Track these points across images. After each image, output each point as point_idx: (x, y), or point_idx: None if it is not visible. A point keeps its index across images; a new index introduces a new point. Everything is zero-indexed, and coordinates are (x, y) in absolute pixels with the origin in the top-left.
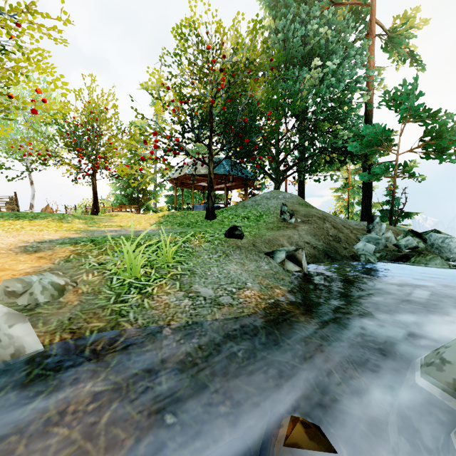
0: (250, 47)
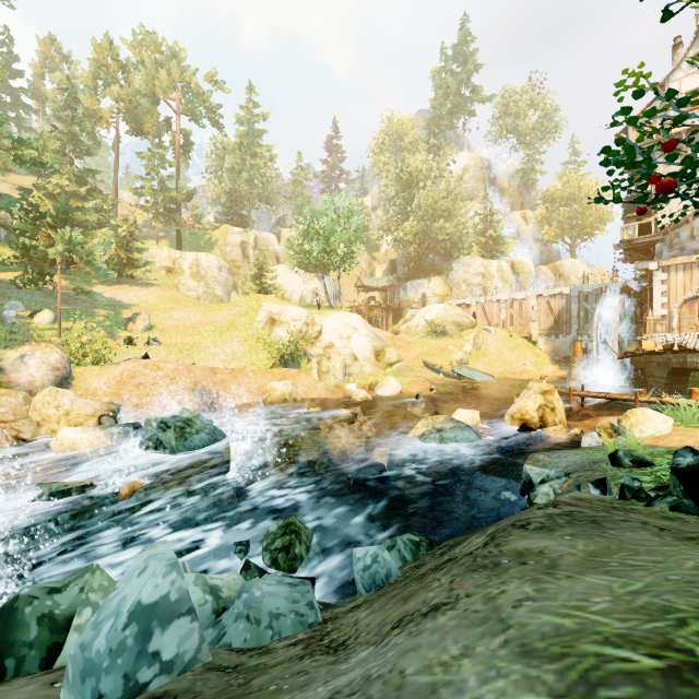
0: None
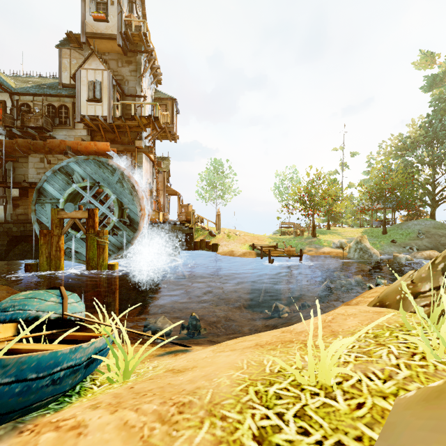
0: (409, 135)
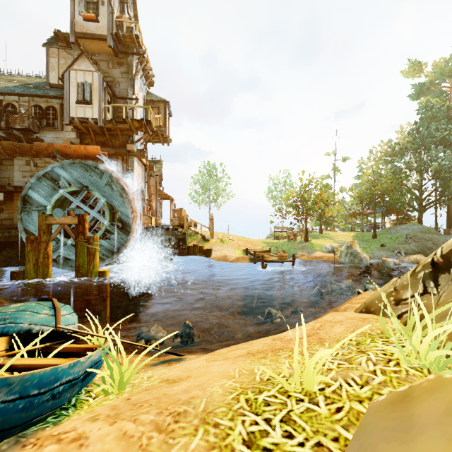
0: (398, 142)
